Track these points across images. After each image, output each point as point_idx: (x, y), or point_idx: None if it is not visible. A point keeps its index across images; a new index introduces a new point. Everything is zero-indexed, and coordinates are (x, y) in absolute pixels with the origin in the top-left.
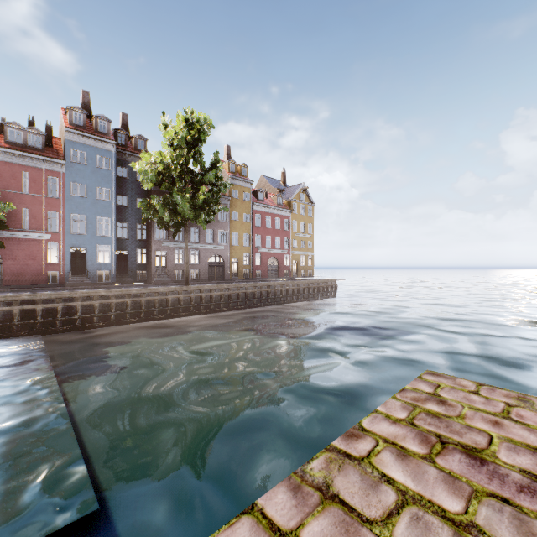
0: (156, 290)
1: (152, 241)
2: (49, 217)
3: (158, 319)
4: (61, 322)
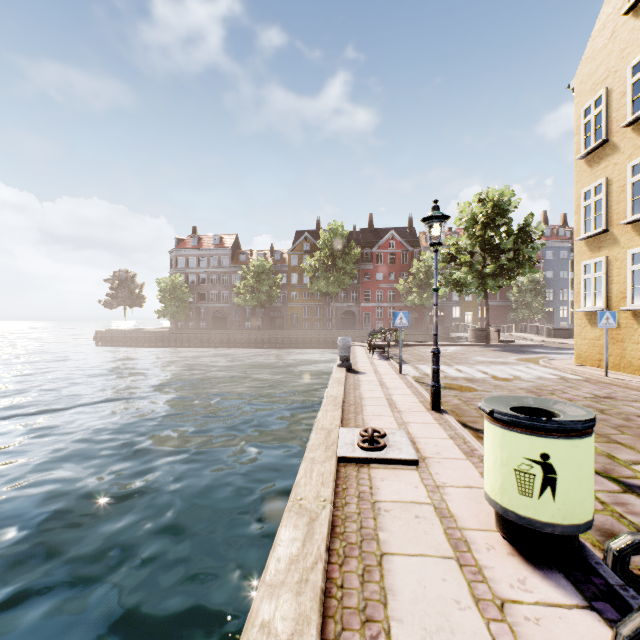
0: None
1: None
2: None
3: None
4: None
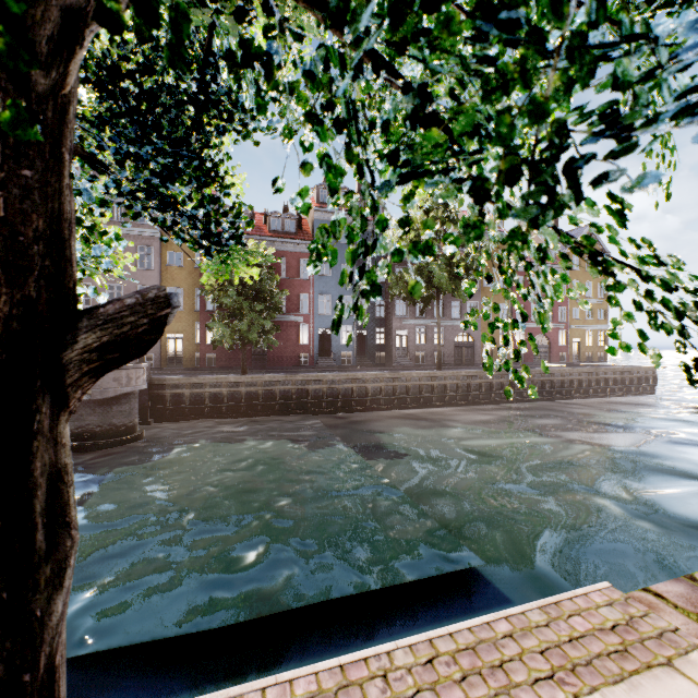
0: (409, 375)
1: (392, 318)
2: (301, 299)
3: (410, 407)
4: (326, 404)
